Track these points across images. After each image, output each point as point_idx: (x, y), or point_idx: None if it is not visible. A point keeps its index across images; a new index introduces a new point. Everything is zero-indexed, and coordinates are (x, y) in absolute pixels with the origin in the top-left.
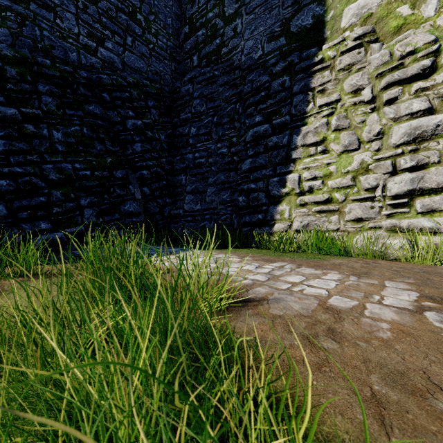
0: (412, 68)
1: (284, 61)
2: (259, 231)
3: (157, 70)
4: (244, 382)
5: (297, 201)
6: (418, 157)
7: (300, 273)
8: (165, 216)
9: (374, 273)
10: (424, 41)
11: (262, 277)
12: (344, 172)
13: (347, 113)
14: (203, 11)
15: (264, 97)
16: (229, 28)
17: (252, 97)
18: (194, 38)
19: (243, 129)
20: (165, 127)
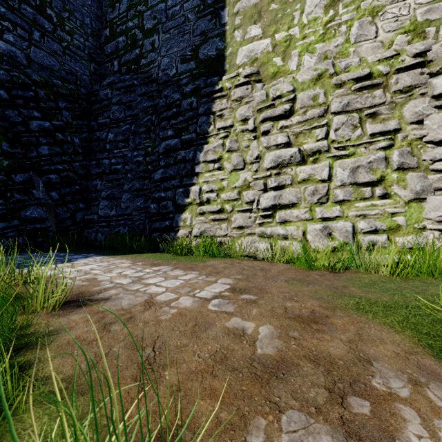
0: (279, 109)
1: (193, 83)
2: (166, 236)
3: (72, 70)
4: (24, 357)
5: (197, 210)
6: (279, 179)
7: (166, 275)
8: (77, 221)
9: (224, 272)
10: (287, 90)
11: (129, 280)
12: (233, 187)
13: (238, 137)
14: (124, 18)
15: (175, 114)
16: (148, 41)
17: (166, 112)
18: (114, 43)
19: (157, 140)
20: (80, 130)
